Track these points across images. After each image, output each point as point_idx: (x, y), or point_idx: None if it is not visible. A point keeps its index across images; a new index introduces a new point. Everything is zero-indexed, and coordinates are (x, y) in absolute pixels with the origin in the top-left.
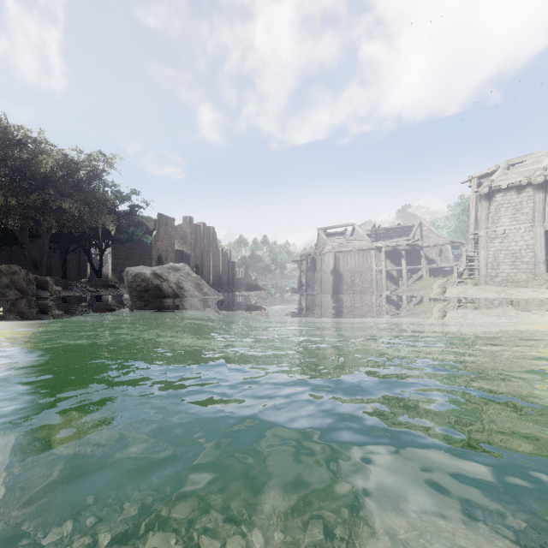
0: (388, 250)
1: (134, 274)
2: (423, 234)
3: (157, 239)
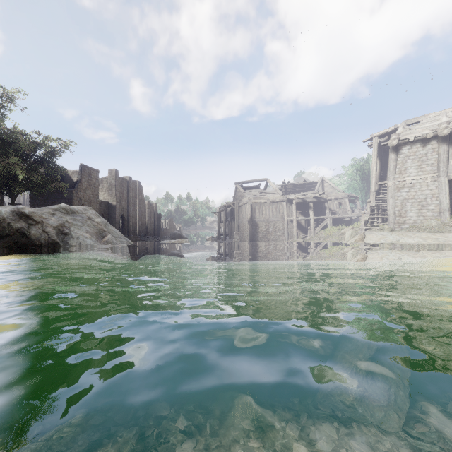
0: (298, 202)
1: None
2: (324, 189)
3: (79, 189)
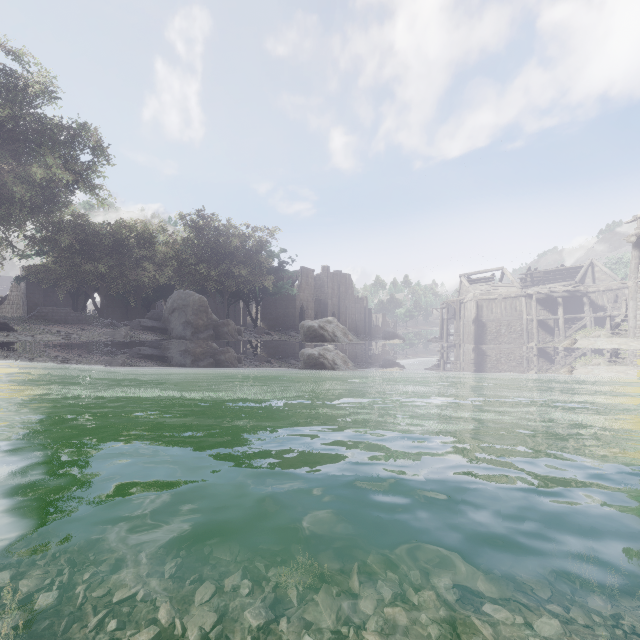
0: (540, 297)
1: (308, 327)
2: (595, 276)
3: (299, 290)
